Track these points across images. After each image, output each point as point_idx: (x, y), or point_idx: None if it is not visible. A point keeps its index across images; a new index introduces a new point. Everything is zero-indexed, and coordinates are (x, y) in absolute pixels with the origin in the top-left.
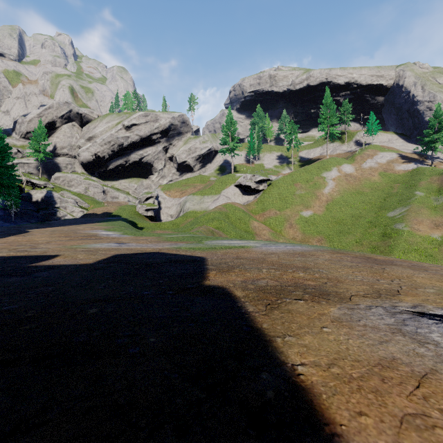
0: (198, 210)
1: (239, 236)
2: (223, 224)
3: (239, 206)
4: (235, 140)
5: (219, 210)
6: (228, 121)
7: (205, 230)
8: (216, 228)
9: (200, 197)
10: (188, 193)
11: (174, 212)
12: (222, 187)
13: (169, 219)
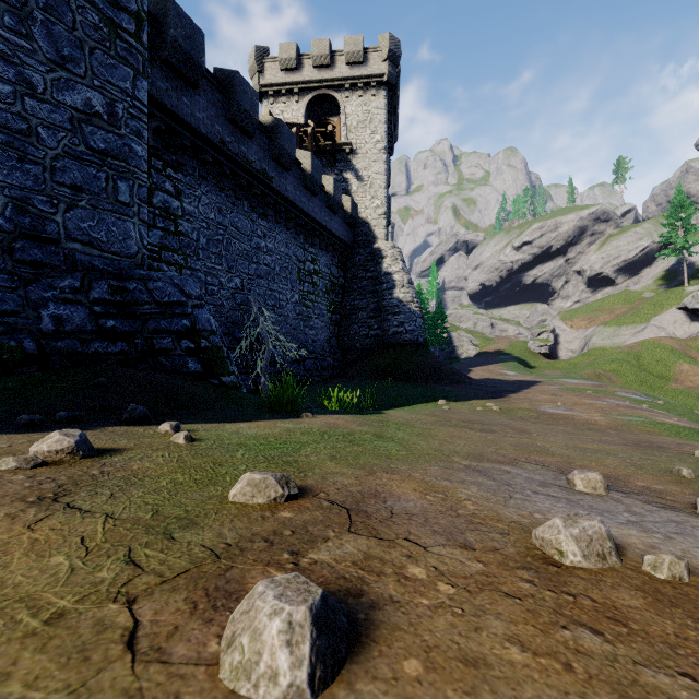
0: (607, 347)
1: (639, 380)
2: (622, 367)
3: (668, 343)
4: (691, 232)
5: (627, 350)
6: (673, 207)
7: (589, 372)
8: (611, 370)
9: (614, 328)
10: (598, 322)
11: (575, 347)
12: (653, 313)
13: (568, 356)
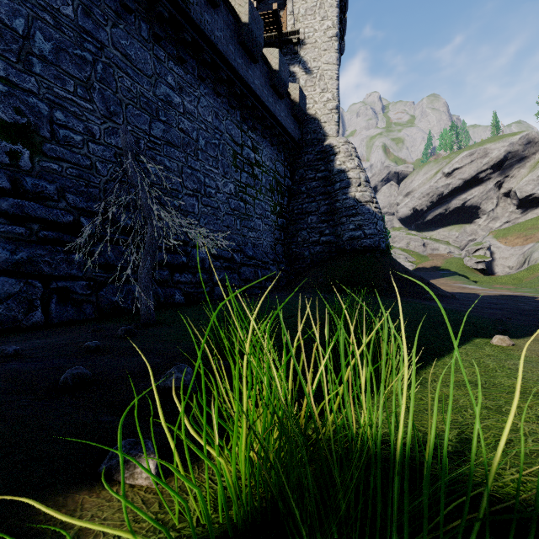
0: None
1: None
2: None
3: None
4: None
5: None
6: None
7: None
8: None
9: None
10: (536, 239)
11: (512, 263)
12: None
13: (505, 272)
